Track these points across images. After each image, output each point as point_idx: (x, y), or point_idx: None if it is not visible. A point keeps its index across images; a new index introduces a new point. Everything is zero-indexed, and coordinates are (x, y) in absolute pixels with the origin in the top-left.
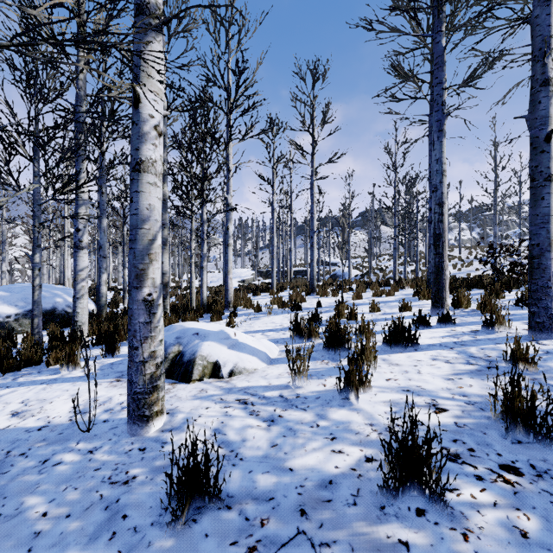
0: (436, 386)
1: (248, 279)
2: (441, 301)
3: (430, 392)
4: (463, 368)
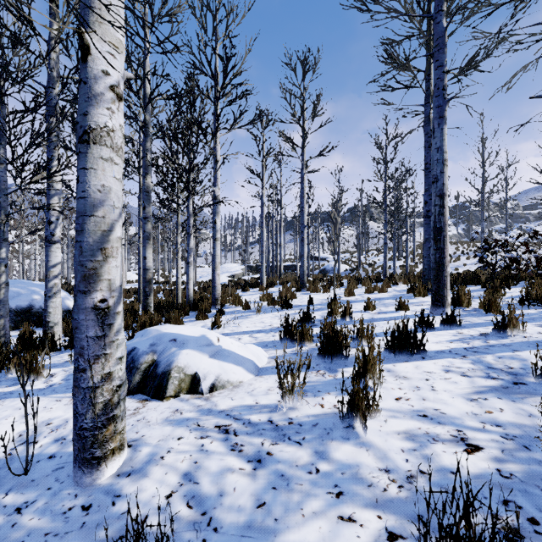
0: (459, 410)
1: (238, 274)
2: (442, 300)
3: (453, 419)
4: (485, 384)
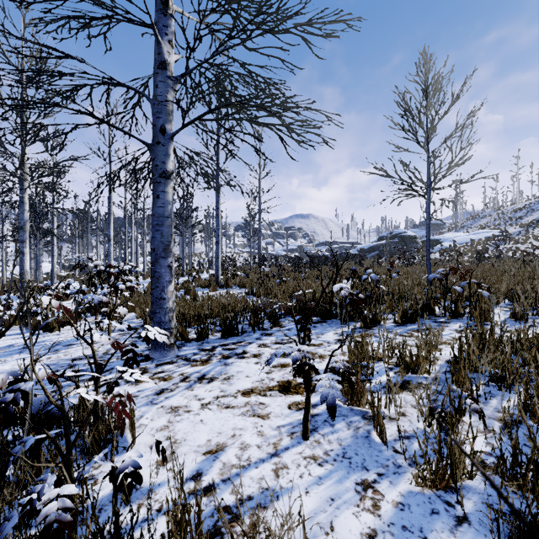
0: None
1: None
2: None
3: None
4: None
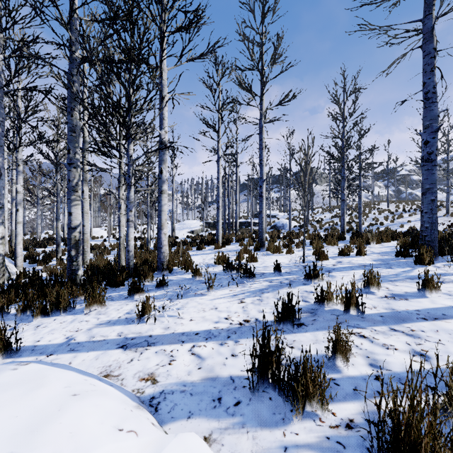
0: None
1: (197, 230)
2: None
3: None
4: None
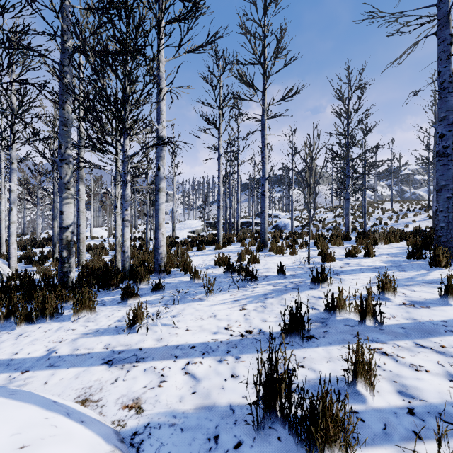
0: None
1: (198, 230)
2: None
3: None
4: None
